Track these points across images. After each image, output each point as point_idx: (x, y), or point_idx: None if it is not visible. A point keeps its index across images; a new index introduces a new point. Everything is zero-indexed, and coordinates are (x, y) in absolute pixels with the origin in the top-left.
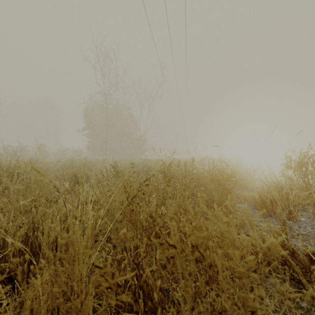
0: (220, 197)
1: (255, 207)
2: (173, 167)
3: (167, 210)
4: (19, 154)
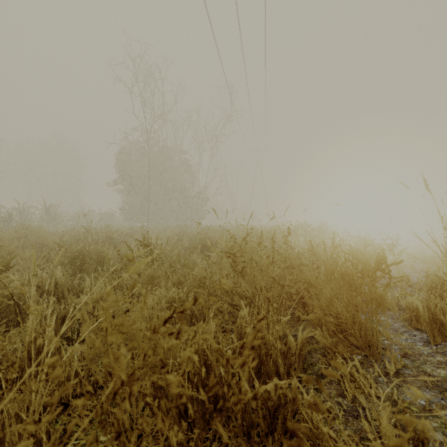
0: (348, 308)
1: (411, 324)
2: (249, 243)
3: (244, 442)
4: (19, 219)
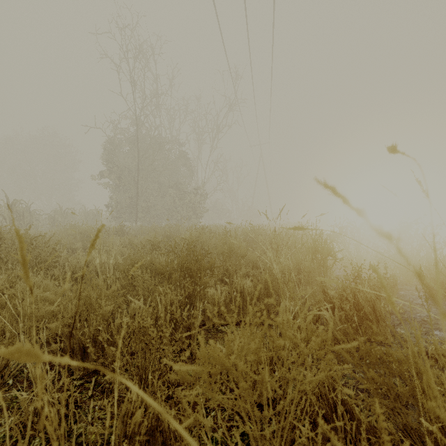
0: None
1: None
2: None
3: None
4: None
